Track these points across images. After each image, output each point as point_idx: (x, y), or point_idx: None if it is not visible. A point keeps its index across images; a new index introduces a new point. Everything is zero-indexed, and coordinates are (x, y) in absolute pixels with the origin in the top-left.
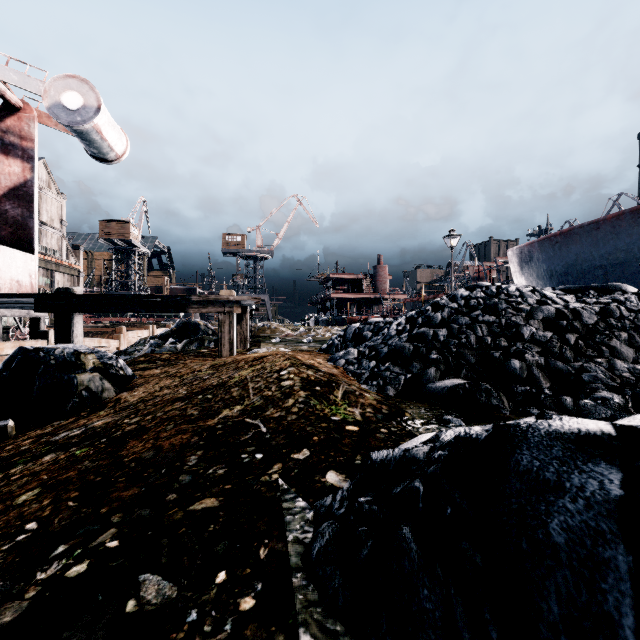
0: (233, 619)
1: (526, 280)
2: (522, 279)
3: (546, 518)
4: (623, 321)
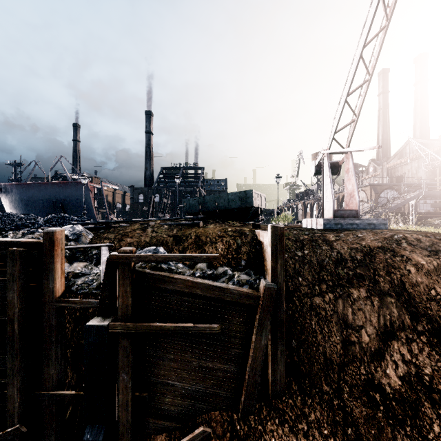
0: (3, 232)
1: (9, 200)
2: (7, 200)
3: (19, 225)
4: (30, 219)
